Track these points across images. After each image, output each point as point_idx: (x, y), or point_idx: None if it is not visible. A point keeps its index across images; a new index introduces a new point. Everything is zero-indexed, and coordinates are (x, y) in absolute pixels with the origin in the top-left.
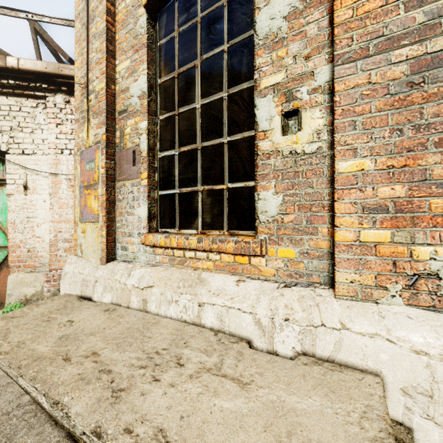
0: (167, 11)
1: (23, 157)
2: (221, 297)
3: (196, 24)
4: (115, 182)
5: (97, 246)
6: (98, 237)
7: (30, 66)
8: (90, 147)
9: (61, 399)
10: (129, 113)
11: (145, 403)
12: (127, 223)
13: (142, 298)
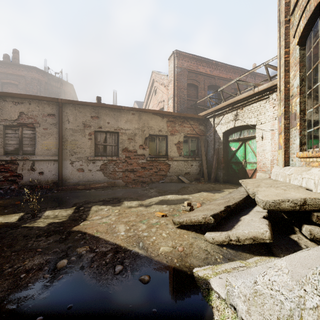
0: (309, 39)
1: (261, 125)
2: (308, 174)
3: (318, 42)
4: (289, 129)
5: (281, 159)
6: (282, 156)
7: (261, 88)
8: (280, 116)
9: (247, 186)
10: (293, 96)
11: (260, 188)
12: (293, 148)
13: (289, 179)
